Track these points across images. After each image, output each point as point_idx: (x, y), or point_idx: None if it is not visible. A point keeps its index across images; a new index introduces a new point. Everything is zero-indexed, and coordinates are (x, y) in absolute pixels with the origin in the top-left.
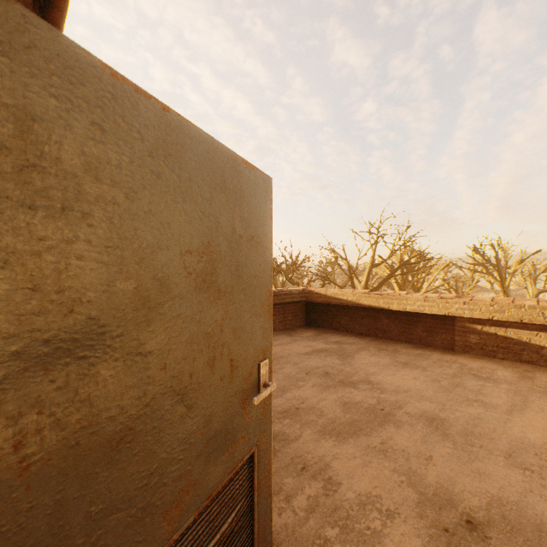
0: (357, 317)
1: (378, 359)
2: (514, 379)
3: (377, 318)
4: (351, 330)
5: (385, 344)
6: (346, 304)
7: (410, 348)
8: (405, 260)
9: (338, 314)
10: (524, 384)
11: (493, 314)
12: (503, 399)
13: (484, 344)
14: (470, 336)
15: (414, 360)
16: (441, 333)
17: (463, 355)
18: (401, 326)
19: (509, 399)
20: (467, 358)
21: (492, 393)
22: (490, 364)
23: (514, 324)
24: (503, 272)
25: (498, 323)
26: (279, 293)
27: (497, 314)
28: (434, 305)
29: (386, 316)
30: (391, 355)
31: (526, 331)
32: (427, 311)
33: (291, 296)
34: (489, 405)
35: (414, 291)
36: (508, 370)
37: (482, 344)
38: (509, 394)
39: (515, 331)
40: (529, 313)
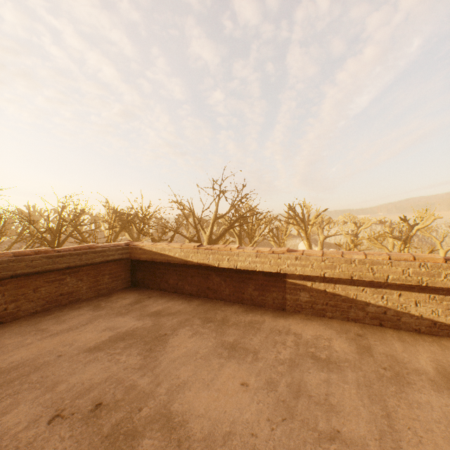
0: (187, 275)
1: (199, 343)
2: (355, 357)
3: (208, 276)
4: (181, 290)
5: (214, 310)
6: (173, 261)
7: (241, 312)
8: (242, 213)
9: (167, 273)
10: (368, 365)
11: (325, 271)
12: (363, 418)
13: (314, 302)
14: (301, 294)
15: (245, 336)
16: (273, 292)
17: (295, 316)
18: (232, 285)
19: (370, 415)
20: (299, 322)
21: (345, 402)
22: (323, 329)
23: (343, 279)
24: (307, 224)
25: (328, 279)
26: (82, 251)
27: (329, 271)
28: (266, 261)
29: (218, 274)
30: (217, 332)
31: (353, 286)
32: (259, 268)
33: (105, 253)
34: (353, 449)
35: (250, 239)
36: (343, 338)
37: (312, 302)
38: (364, 398)
39: (343, 287)
40: (359, 268)
